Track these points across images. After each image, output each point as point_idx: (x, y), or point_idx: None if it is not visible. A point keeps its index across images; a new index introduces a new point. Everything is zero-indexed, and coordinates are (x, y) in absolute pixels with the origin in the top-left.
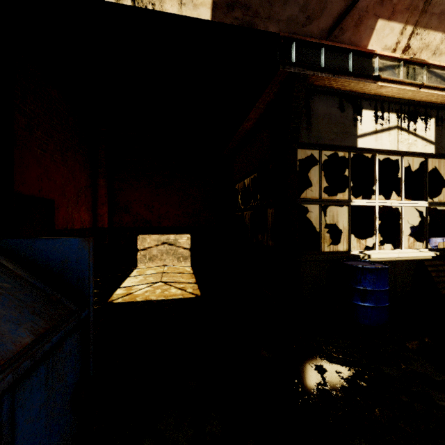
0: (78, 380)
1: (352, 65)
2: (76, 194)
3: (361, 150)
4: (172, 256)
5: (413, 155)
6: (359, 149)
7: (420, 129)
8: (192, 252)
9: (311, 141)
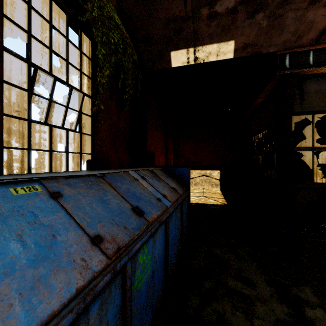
0: (187, 212)
1: None
2: (160, 149)
3: None
4: (208, 183)
5: None
6: None
7: None
8: (221, 182)
9: (304, 110)
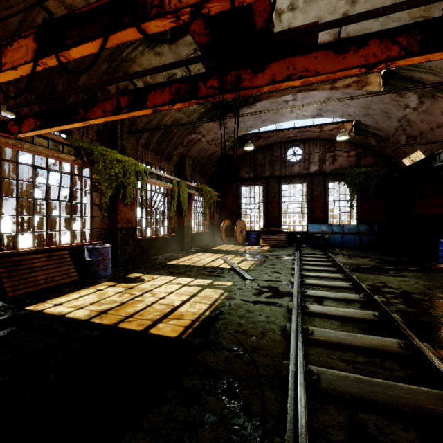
0: (373, 241)
1: None
2: None
3: None
4: None
5: None
6: None
7: None
8: None
9: None
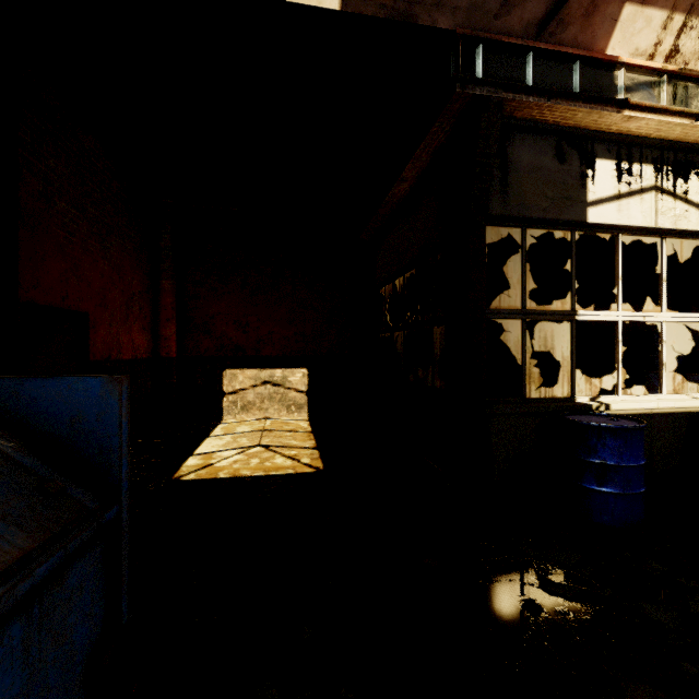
0: (98, 635)
1: (579, 83)
2: (124, 304)
3: (593, 228)
4: (278, 403)
5: (682, 235)
6: (590, 225)
7: (694, 191)
8: (310, 398)
9: (509, 212)
